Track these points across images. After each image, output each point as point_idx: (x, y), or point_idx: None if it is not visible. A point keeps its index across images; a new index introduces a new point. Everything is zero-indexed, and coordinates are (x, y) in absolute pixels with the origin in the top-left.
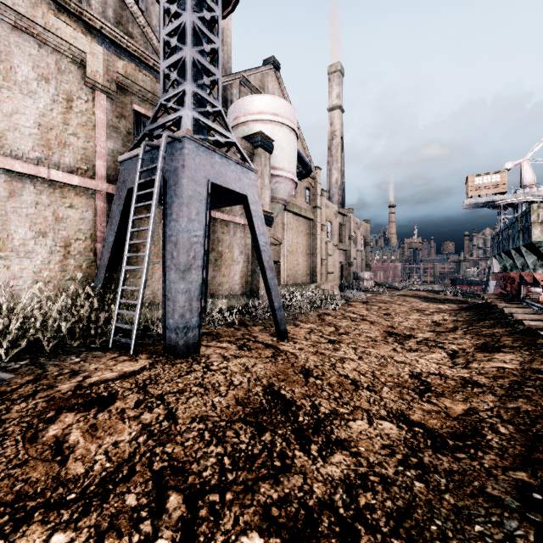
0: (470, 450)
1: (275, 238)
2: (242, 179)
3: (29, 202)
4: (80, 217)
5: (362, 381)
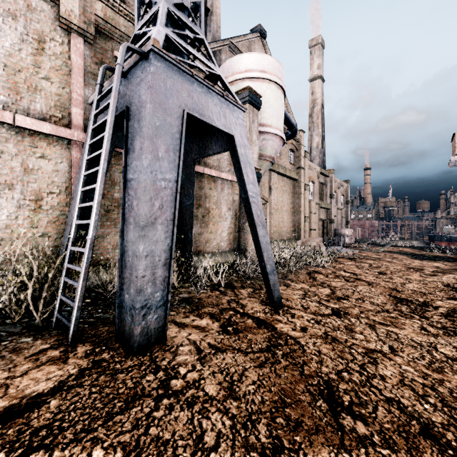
0: None
1: (261, 197)
2: (227, 116)
3: None
4: (53, 169)
5: (437, 422)
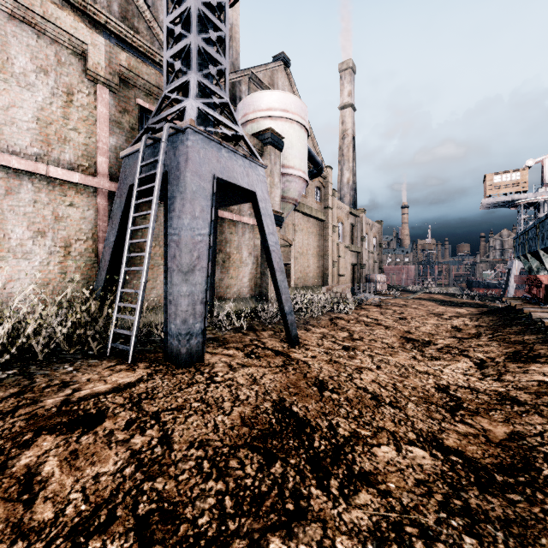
0: (525, 490)
1: (285, 240)
2: (250, 175)
3: (27, 200)
4: (81, 216)
5: (383, 395)
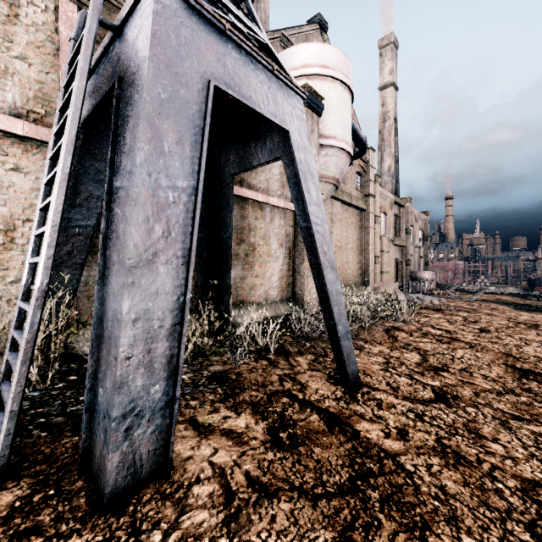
0: None
1: None
2: (279, 102)
3: None
4: (32, 187)
5: None
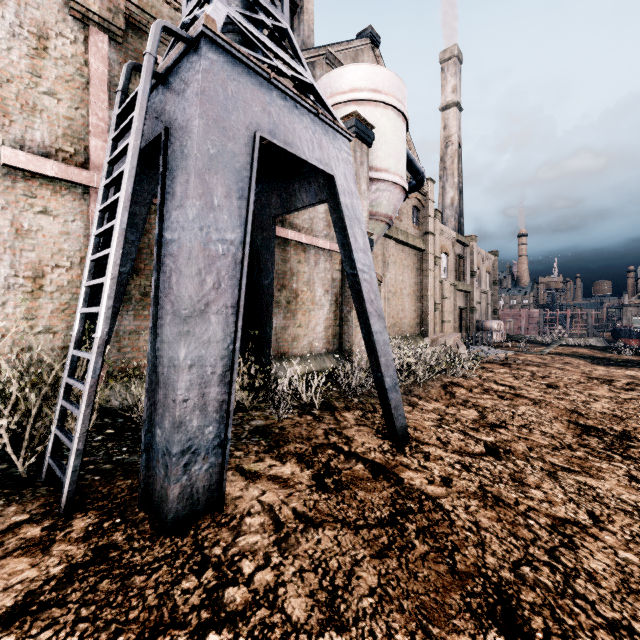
0: None
1: None
2: (324, 146)
3: None
4: (61, 230)
5: None
